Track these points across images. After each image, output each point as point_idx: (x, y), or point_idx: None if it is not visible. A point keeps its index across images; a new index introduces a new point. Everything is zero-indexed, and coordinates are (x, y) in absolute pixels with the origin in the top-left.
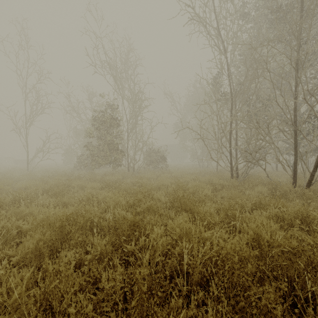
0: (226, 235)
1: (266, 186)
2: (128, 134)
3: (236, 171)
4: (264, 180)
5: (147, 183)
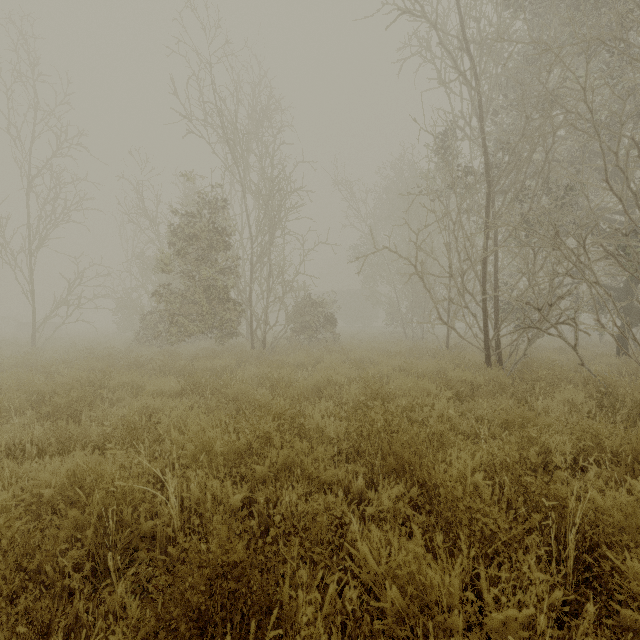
0: (557, 596)
1: (581, 388)
2: (253, 266)
3: (497, 348)
4: (569, 372)
5: (291, 378)
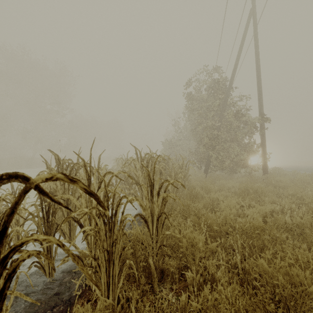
0: None
1: None
2: None
3: None
4: None
5: None
